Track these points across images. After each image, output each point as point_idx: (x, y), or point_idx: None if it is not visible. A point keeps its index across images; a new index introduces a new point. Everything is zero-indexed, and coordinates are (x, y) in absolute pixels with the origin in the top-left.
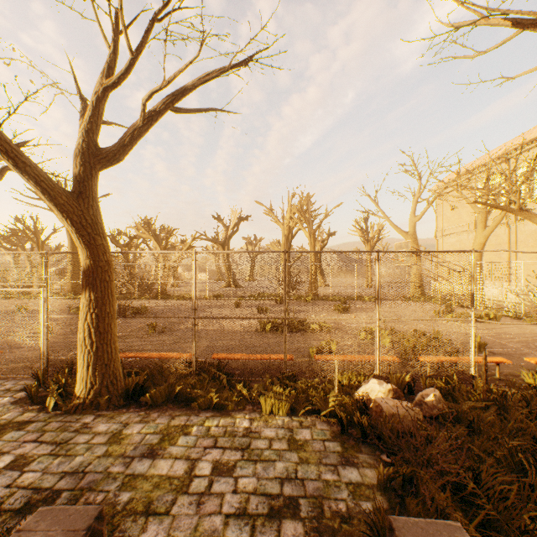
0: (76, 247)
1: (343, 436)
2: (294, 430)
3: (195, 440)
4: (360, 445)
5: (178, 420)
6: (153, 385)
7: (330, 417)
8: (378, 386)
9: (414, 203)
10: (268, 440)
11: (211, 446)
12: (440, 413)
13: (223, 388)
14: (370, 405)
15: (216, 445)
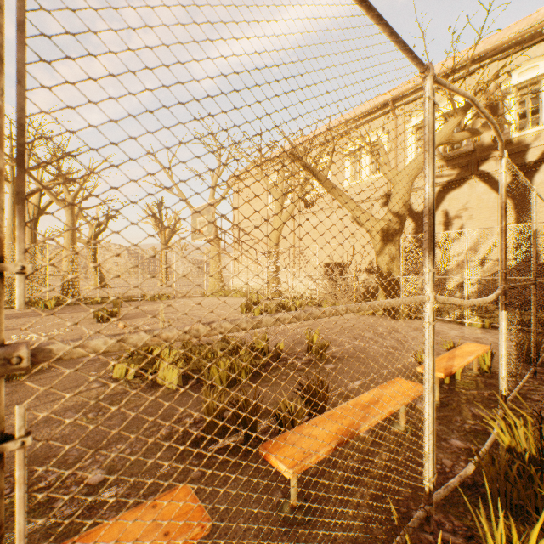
0: None
1: None
2: None
3: None
4: None
5: None
6: None
7: None
8: None
9: (213, 184)
10: None
11: None
12: None
13: None
14: None
15: None
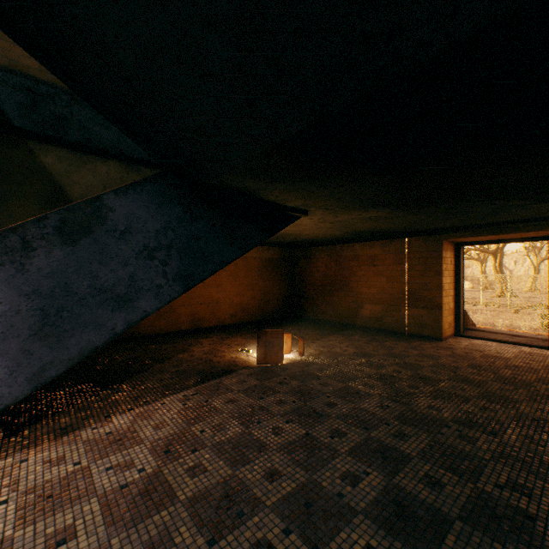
0: None
1: None
2: None
3: None
4: None
5: None
6: None
7: None
8: None
9: None
10: None
11: None
12: None
13: None
14: None
15: None
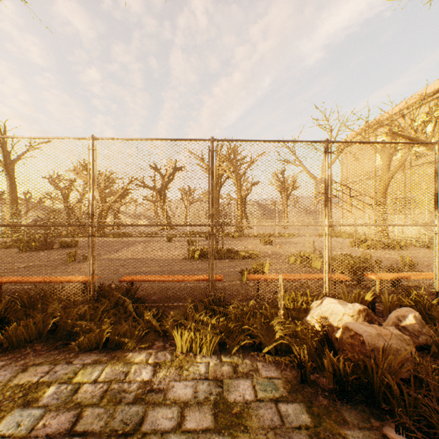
0: (16, 189)
1: (306, 390)
2: (224, 383)
3: (37, 419)
4: (339, 408)
5: (30, 374)
6: (27, 317)
7: (277, 354)
8: (342, 307)
9: None
10: (177, 409)
11: (63, 433)
12: (432, 341)
13: (127, 318)
14: (336, 335)
15: (74, 430)
